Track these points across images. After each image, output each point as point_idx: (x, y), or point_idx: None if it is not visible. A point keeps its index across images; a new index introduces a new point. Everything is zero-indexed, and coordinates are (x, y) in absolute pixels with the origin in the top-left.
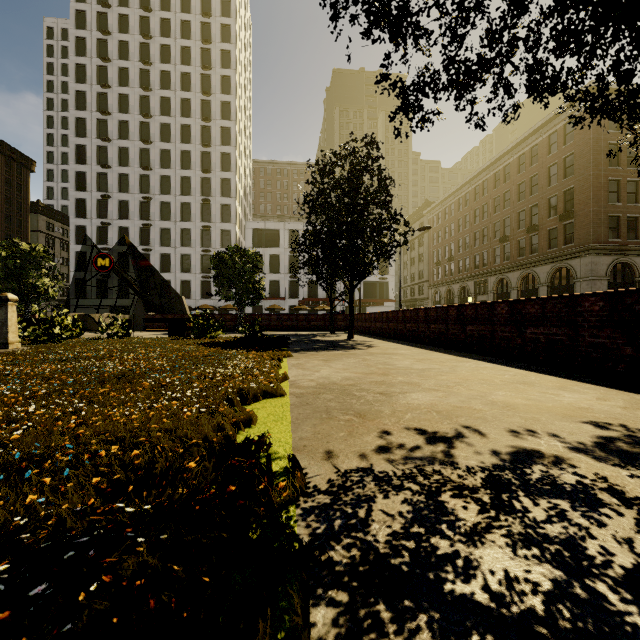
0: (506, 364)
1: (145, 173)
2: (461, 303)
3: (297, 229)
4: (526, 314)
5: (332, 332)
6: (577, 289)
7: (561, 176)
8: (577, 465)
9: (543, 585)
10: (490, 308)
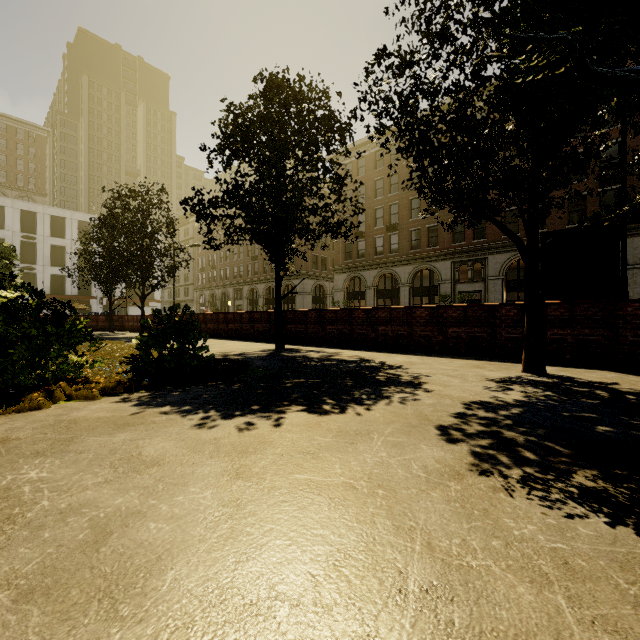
0: (247, 341)
1: None
2: (223, 306)
3: (34, 211)
4: (255, 318)
5: (112, 332)
6: (297, 300)
7: None
8: (254, 352)
9: (242, 357)
10: (241, 315)
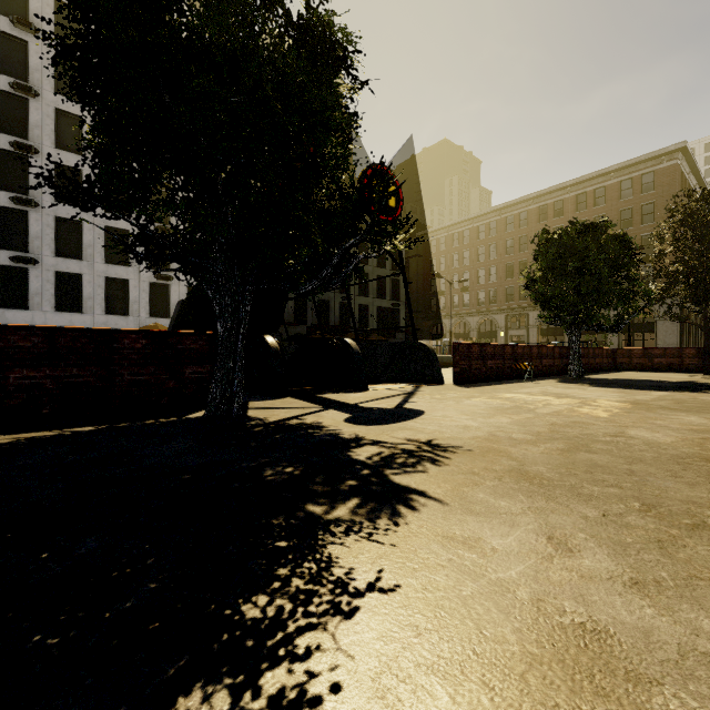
0: None
1: (14, 32)
2: (481, 337)
3: None
4: None
5: None
6: (659, 327)
7: (638, 221)
8: None
9: None
10: None
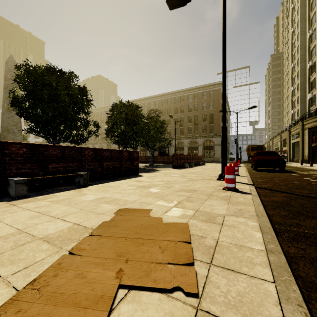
0: None
1: None
2: None
3: None
4: None
5: None
6: None
7: None
8: None
9: None
10: None
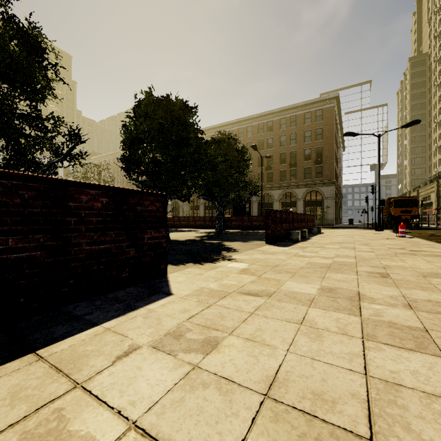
0: None
1: None
2: None
3: None
4: None
5: None
6: None
7: None
8: None
9: None
10: None
